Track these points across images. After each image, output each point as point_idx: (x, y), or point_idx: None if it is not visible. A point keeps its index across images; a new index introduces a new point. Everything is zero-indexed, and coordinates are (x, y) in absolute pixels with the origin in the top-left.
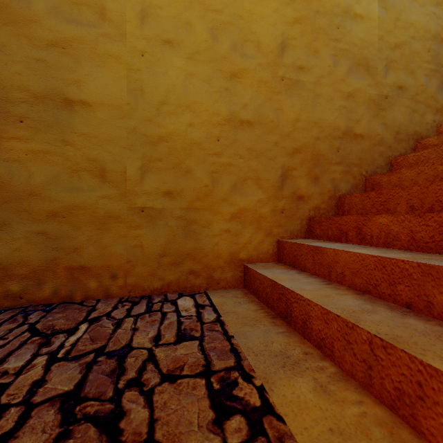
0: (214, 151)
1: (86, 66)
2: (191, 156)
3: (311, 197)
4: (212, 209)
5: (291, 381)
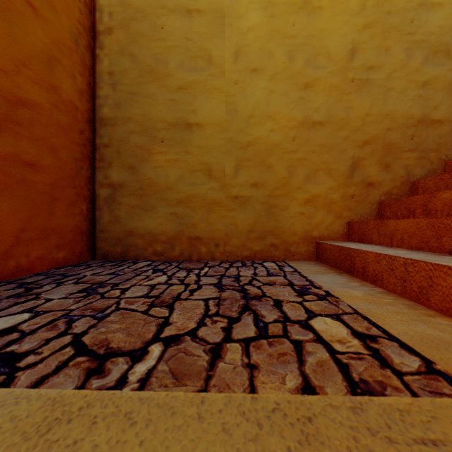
0: (290, 149)
1: (200, 99)
2: (272, 155)
3: (382, 183)
4: (289, 196)
5: (347, 291)
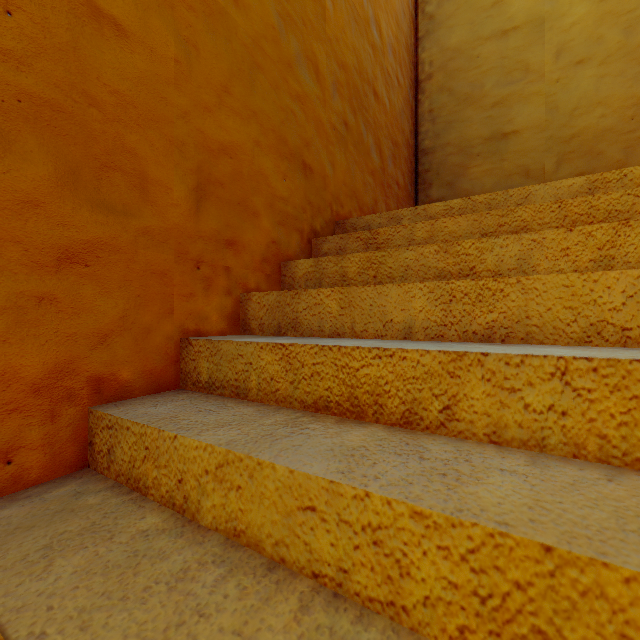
0: (627, 130)
1: (516, 108)
2: (602, 141)
3: None
4: None
5: None
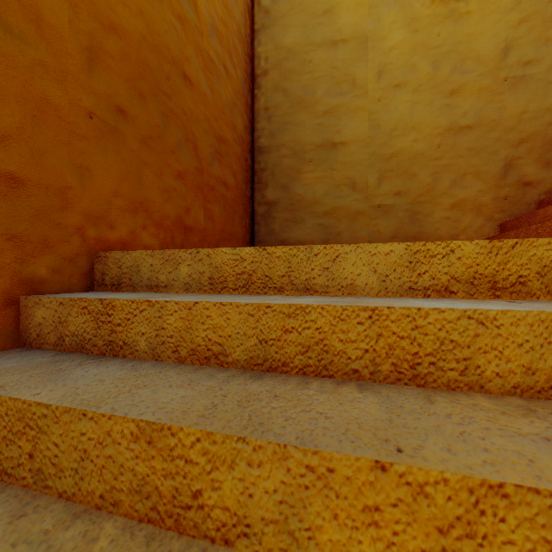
0: (435, 156)
1: (344, 120)
2: (415, 164)
3: (542, 182)
4: (434, 202)
5: None
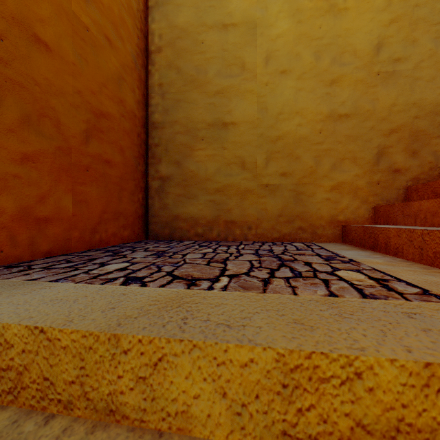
0: (317, 141)
1: (234, 101)
2: (299, 147)
3: (409, 169)
4: (316, 183)
5: (369, 259)
